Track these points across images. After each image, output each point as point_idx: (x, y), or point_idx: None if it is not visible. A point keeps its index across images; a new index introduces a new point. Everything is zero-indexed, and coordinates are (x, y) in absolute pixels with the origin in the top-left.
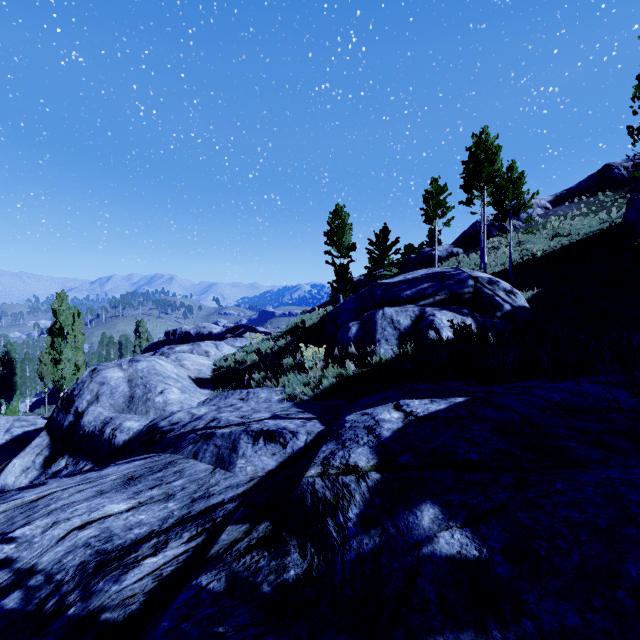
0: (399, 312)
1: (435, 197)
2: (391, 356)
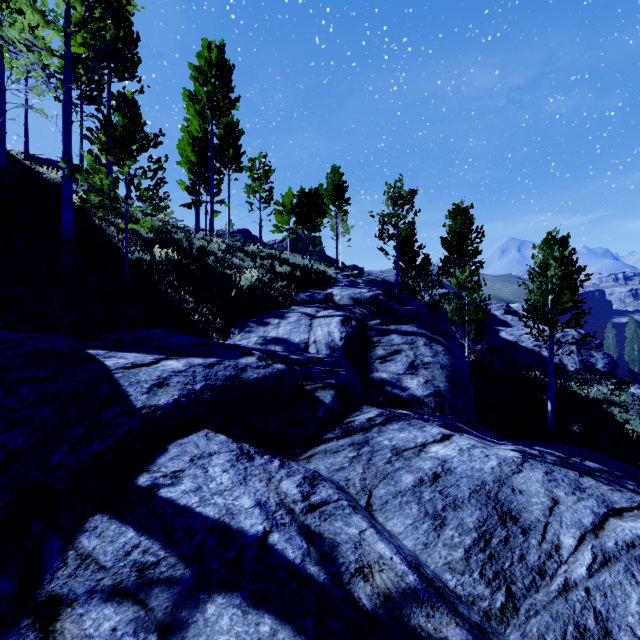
0: None
1: None
2: None
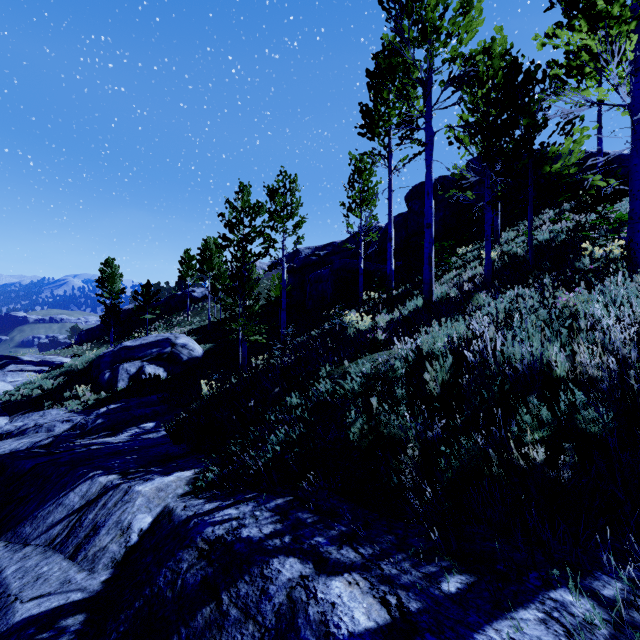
0: (131, 366)
1: (187, 263)
2: (123, 388)
